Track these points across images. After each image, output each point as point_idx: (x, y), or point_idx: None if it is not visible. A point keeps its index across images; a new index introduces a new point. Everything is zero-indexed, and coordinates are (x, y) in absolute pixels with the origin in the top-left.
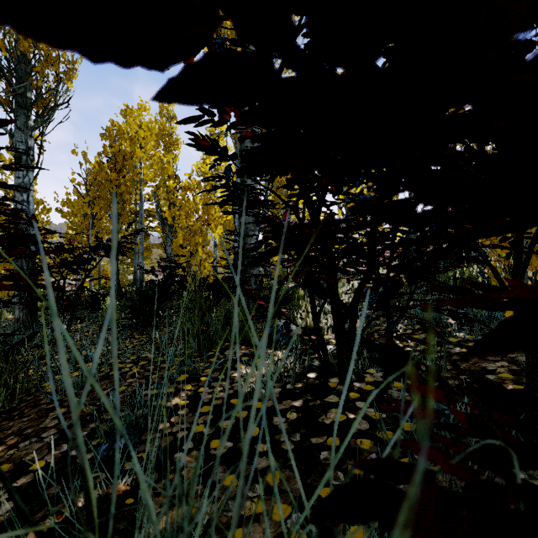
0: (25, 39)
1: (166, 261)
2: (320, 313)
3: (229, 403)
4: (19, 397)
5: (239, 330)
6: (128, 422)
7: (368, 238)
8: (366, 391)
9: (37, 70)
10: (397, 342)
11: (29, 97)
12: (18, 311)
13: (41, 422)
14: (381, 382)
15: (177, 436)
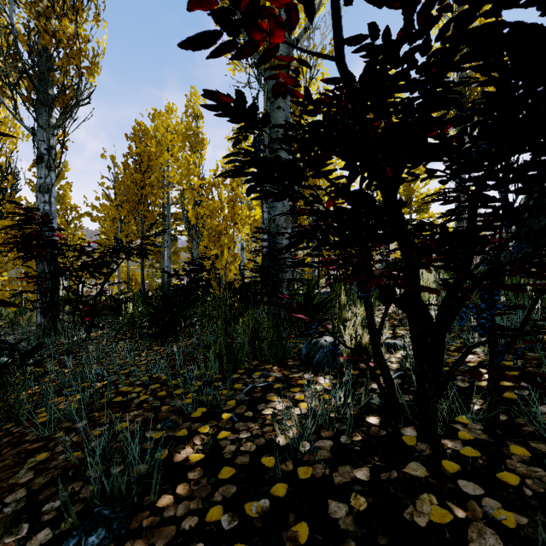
0: (46, 33)
1: (190, 264)
2: (381, 332)
3: (259, 464)
4: (6, 427)
5: (269, 346)
6: (115, 492)
7: (483, 221)
8: (467, 458)
9: (58, 64)
10: (483, 371)
11: (51, 95)
12: (40, 316)
13: (13, 474)
14: (486, 441)
15: (182, 527)
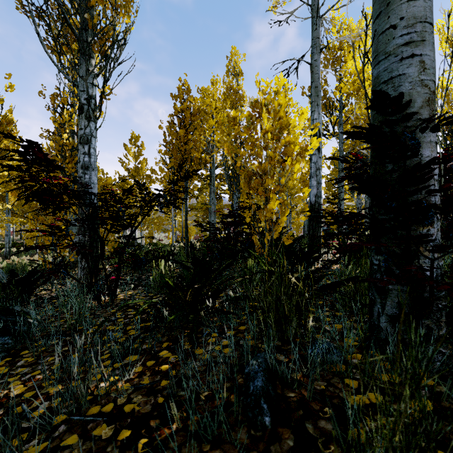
0: None
1: (228, 215)
2: None
3: None
4: None
5: None
6: None
7: None
8: None
9: (92, 4)
10: None
11: (91, 43)
12: (80, 271)
13: None
14: None
15: None
